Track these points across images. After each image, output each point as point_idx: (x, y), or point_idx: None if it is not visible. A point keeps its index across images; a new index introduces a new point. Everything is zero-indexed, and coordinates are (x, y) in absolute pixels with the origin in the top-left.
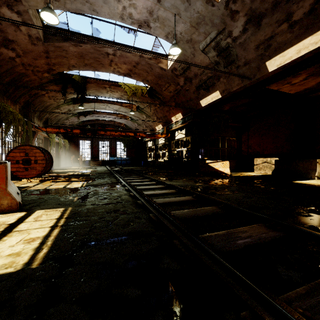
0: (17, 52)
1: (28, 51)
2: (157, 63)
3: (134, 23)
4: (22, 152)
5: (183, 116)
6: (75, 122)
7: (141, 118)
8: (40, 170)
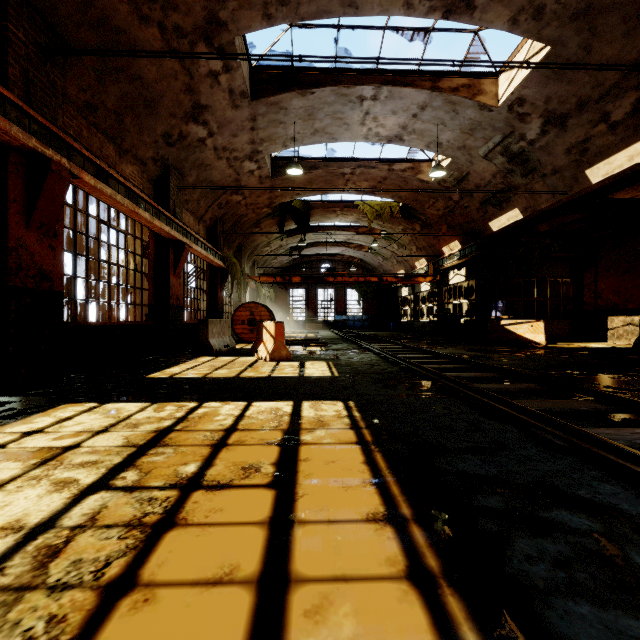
0: (245, 195)
1: (254, 191)
2: (415, 174)
3: (381, 140)
4: (247, 310)
5: (462, 245)
6: (284, 261)
7: (389, 249)
8: None
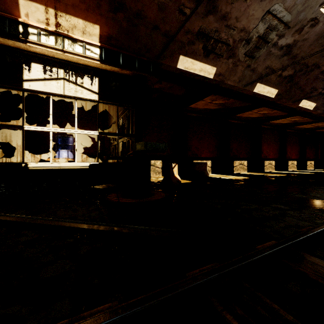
0: None
1: None
2: None
3: None
4: None
5: (103, 42)
6: None
7: None
8: None
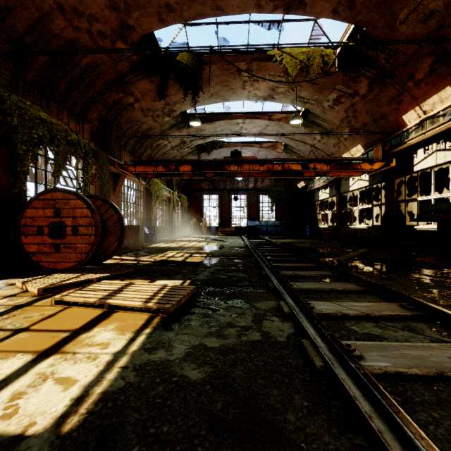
0: None
1: None
2: None
3: None
4: (48, 206)
5: None
6: None
7: (308, 142)
8: (83, 252)
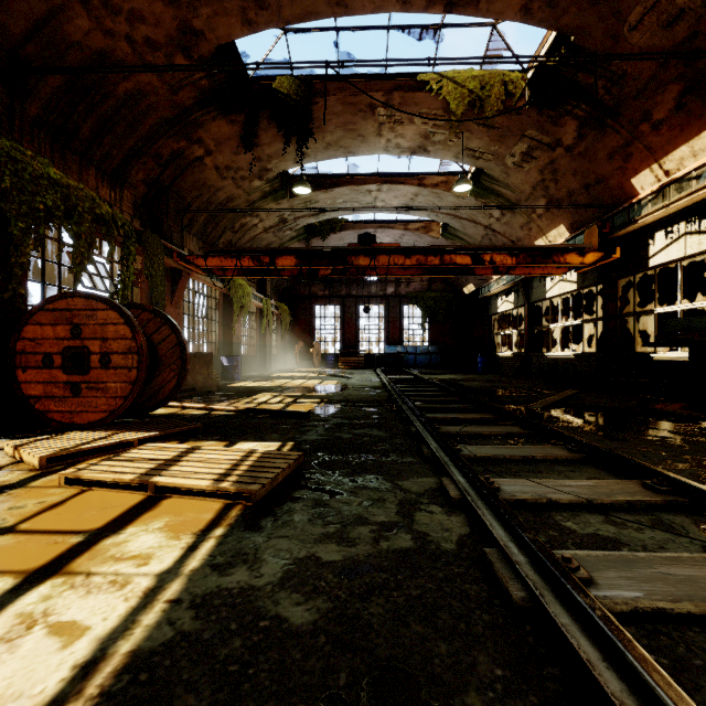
0: None
1: None
2: None
3: None
4: (61, 321)
5: None
6: None
7: (480, 222)
8: (118, 395)
